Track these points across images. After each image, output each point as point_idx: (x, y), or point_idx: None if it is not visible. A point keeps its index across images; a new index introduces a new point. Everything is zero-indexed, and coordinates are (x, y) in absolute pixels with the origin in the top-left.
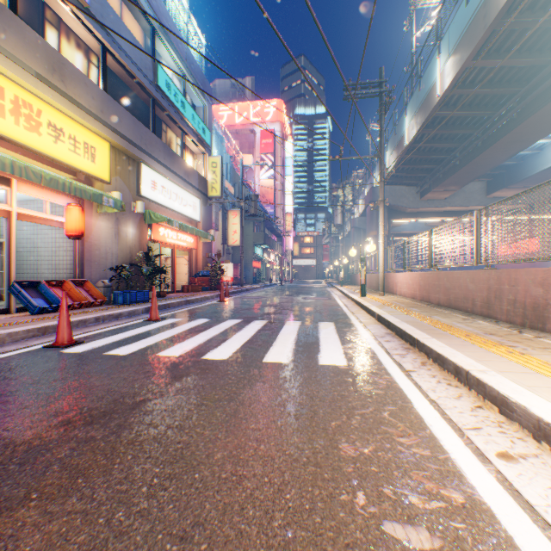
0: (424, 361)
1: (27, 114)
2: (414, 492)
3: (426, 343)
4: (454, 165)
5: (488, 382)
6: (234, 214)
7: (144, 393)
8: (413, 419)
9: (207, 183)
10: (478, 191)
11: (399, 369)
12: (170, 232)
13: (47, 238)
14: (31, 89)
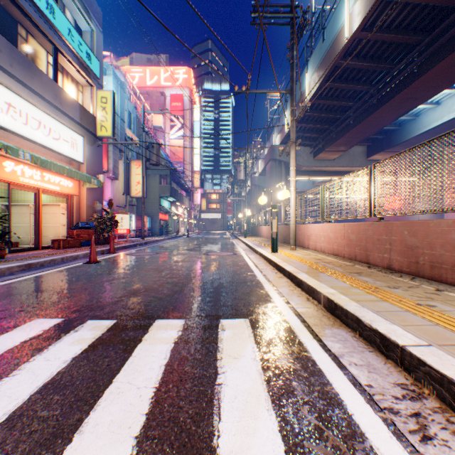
0: None
1: None
2: None
3: None
4: (347, 125)
5: None
6: (138, 165)
7: None
8: None
9: (94, 120)
10: (360, 154)
11: None
12: (26, 170)
13: None
14: None
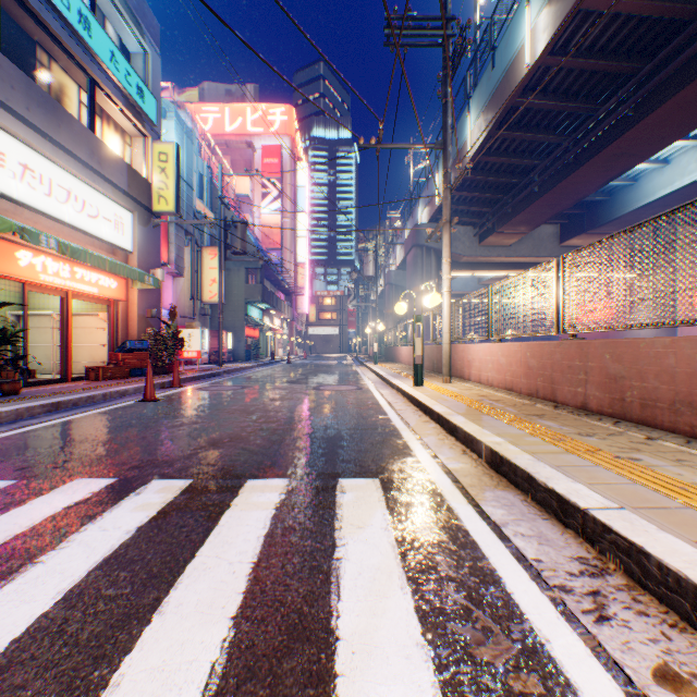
0: None
1: None
2: None
3: None
4: (530, 193)
5: None
6: (213, 254)
7: None
8: None
9: (149, 188)
10: (550, 237)
11: None
12: (50, 263)
13: None
14: None
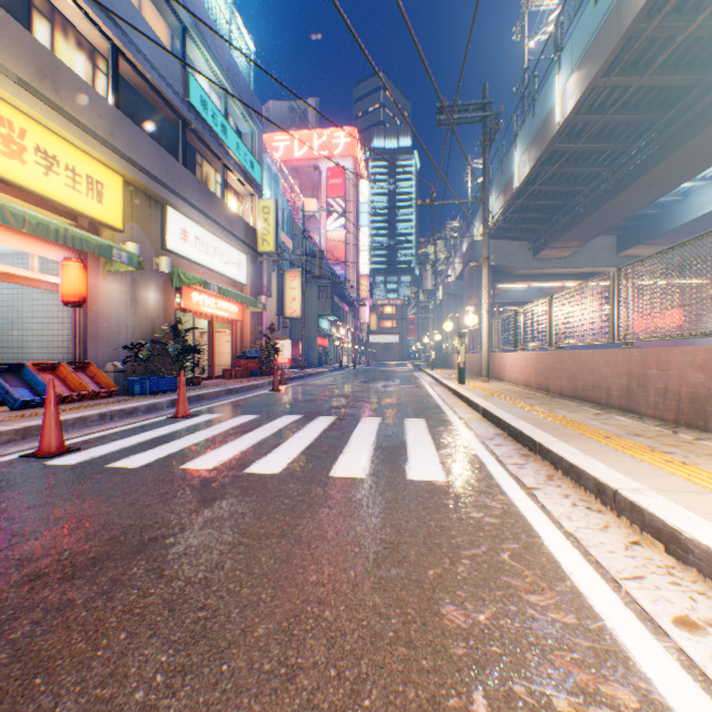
0: (550, 473)
1: (6, 135)
2: (560, 690)
3: (553, 449)
4: (576, 214)
5: (648, 508)
6: (293, 276)
7: (156, 526)
8: (545, 564)
9: (256, 235)
10: (606, 248)
11: (518, 486)
12: (206, 299)
13: (37, 305)
14: (11, 99)
